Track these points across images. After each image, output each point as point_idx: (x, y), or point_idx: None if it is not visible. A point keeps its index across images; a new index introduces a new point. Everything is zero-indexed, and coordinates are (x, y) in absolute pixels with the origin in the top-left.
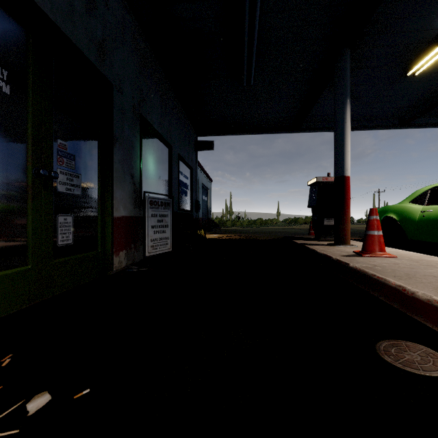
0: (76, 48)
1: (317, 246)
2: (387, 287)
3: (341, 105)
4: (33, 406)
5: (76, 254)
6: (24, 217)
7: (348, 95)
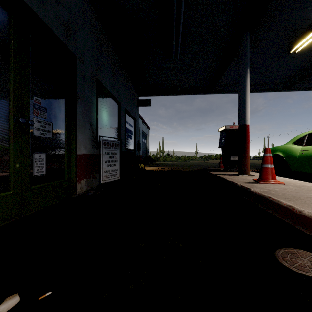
0: (48, 28)
1: (226, 175)
2: (279, 206)
3: (243, 73)
4: (5, 307)
5: (48, 182)
6: (7, 155)
7: (248, 66)
